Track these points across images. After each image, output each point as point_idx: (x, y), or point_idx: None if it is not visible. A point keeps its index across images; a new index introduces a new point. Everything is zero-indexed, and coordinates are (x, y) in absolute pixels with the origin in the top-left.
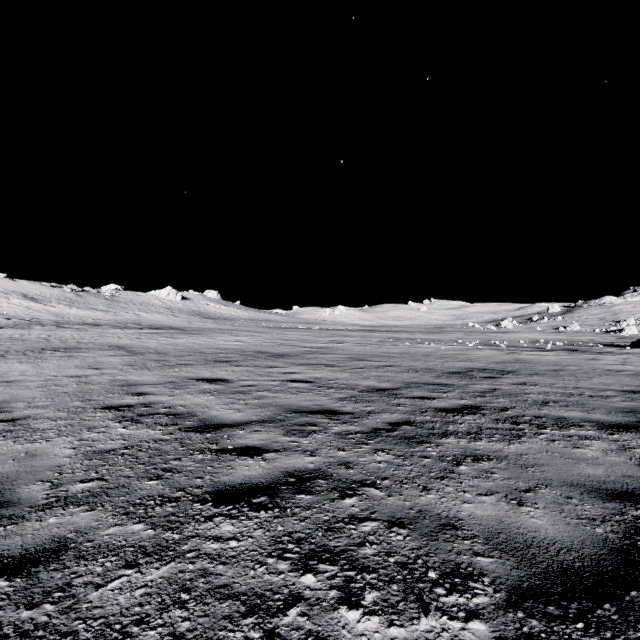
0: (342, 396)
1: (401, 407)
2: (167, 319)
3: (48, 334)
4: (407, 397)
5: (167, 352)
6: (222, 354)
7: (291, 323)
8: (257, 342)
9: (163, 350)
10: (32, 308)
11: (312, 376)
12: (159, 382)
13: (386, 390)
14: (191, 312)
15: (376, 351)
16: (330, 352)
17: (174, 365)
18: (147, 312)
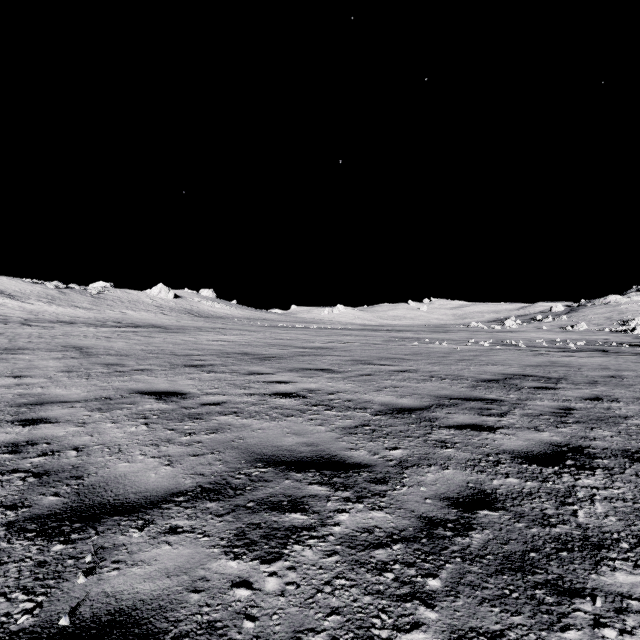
0: (349, 424)
1: (451, 450)
2: (155, 317)
3: (2, 332)
4: (450, 426)
5: (131, 354)
6: (197, 356)
7: (288, 322)
8: (245, 342)
9: (127, 351)
10: (6, 305)
11: (305, 387)
12: (85, 398)
13: (412, 411)
14: (183, 310)
15: (383, 352)
16: (329, 353)
17: (127, 371)
18: (134, 310)
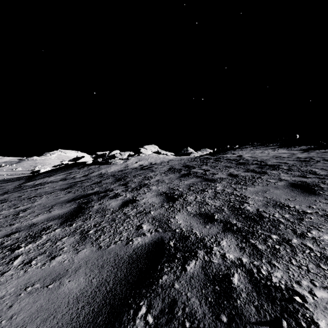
0: None
1: None
2: None
3: None
4: None
5: None
6: None
7: None
8: None
9: None
10: None
11: None
12: None
13: None
14: None
15: None
16: None
17: None
18: None
